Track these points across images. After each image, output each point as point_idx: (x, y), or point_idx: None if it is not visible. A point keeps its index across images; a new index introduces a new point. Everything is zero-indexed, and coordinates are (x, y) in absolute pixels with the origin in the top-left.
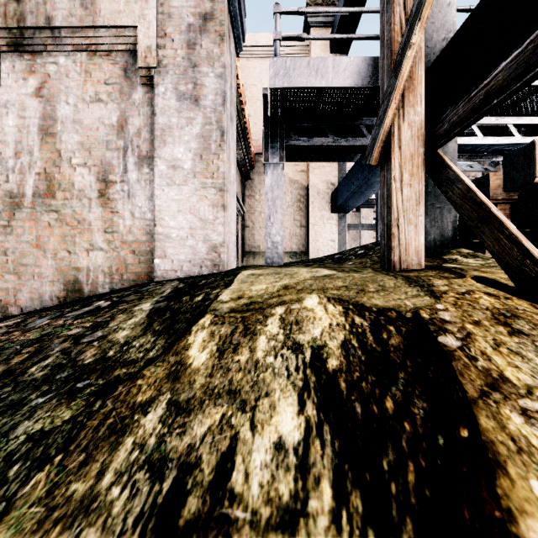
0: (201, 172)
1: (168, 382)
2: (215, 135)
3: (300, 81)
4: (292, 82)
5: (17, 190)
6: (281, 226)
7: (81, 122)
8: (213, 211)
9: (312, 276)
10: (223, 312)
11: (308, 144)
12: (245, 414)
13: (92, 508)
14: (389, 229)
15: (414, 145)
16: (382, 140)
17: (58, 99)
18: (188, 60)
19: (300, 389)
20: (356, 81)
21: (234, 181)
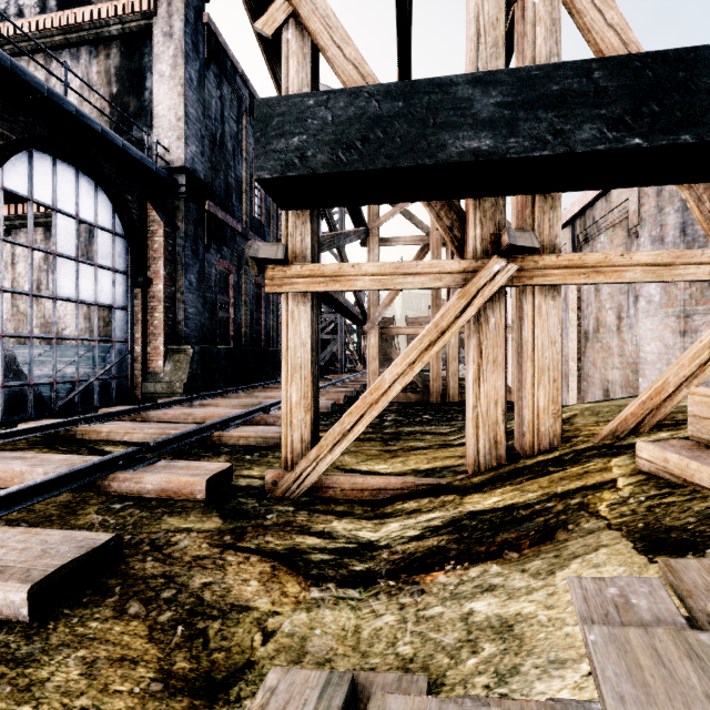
0: (665, 303)
1: None
2: None
3: None
4: None
5: (587, 329)
6: None
7: None
8: (673, 337)
9: None
10: None
11: None
12: None
13: None
14: None
15: None
16: None
17: None
18: (657, 207)
19: None
20: None
21: None
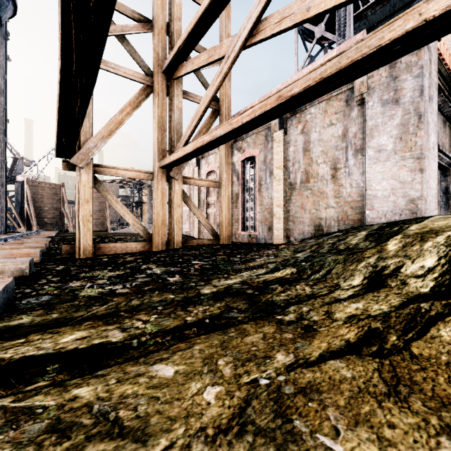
0: (400, 149)
1: (377, 253)
2: (413, 120)
3: None
4: None
5: (293, 181)
6: None
7: (322, 139)
8: (411, 175)
9: None
10: (409, 234)
11: None
12: (410, 260)
13: (356, 270)
14: None
15: None
16: None
17: (311, 131)
18: (390, 76)
19: (441, 256)
20: None
21: (434, 146)
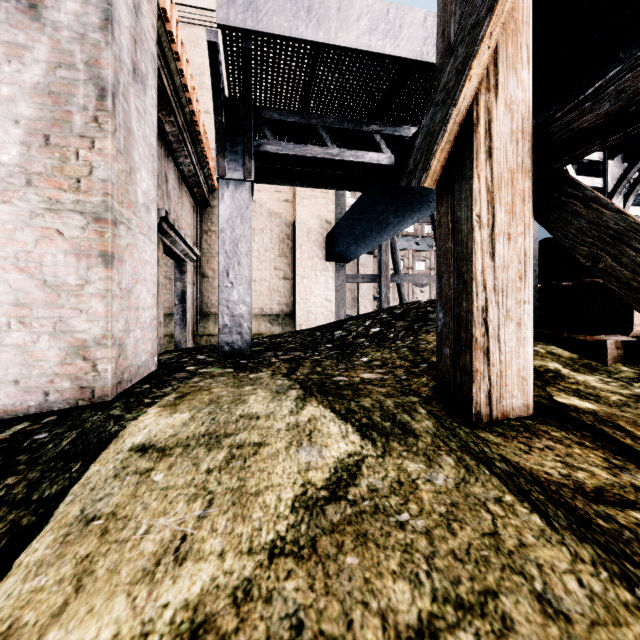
0: (46, 175)
1: None
2: (83, 94)
3: (278, 24)
4: (263, 22)
5: None
6: (247, 288)
7: None
8: (79, 266)
9: (300, 486)
10: None
11: (293, 152)
12: None
13: None
14: (466, 330)
15: (517, 150)
16: (452, 135)
17: None
18: None
19: None
20: (378, 42)
21: (149, 204)
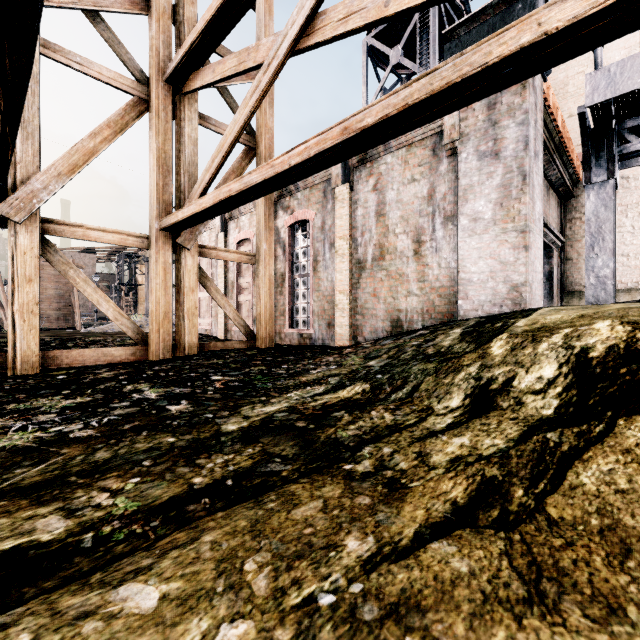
0: (501, 219)
1: (479, 359)
2: (516, 181)
3: (631, 84)
4: (619, 90)
5: (362, 258)
6: (610, 256)
7: (402, 201)
8: (514, 253)
9: (622, 307)
10: (517, 332)
11: None
12: (523, 368)
13: (453, 384)
14: None
15: None
16: None
17: (386, 189)
18: (488, 121)
19: (561, 363)
20: None
21: (539, 218)
